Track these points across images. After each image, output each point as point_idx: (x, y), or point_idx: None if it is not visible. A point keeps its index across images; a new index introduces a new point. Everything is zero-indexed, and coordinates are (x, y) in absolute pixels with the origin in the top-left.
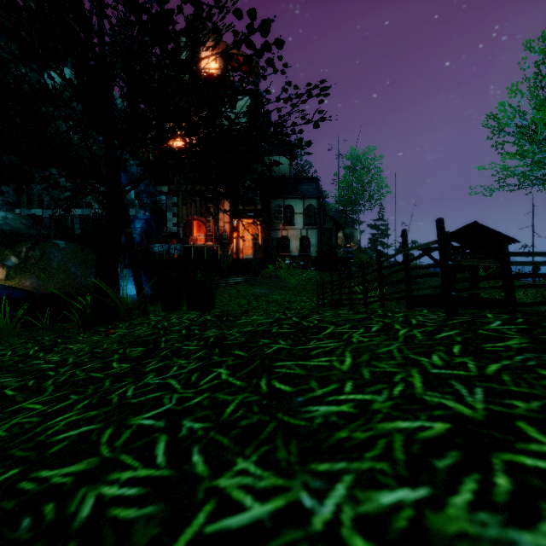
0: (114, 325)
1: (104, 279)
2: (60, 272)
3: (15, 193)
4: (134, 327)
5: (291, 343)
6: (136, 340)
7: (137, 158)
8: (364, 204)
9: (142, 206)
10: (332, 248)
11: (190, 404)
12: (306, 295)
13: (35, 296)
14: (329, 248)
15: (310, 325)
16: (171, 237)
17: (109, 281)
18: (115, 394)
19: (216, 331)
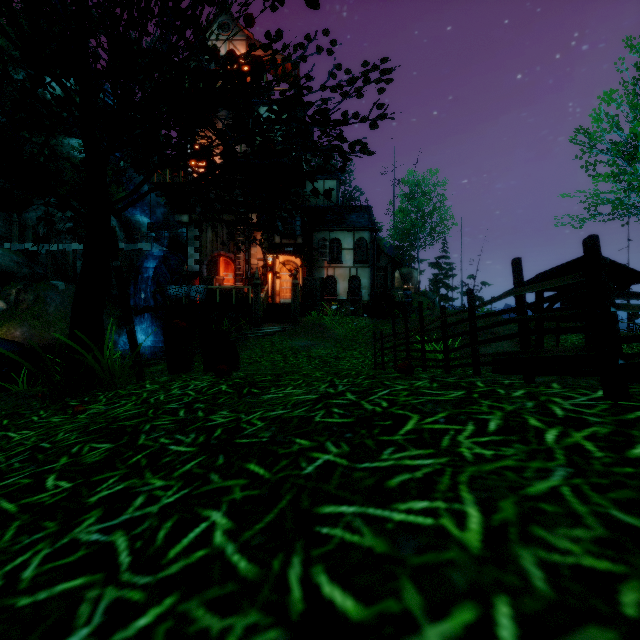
0: (93, 396)
1: (82, 331)
2: (58, 319)
3: (5, 223)
4: (117, 401)
5: (348, 451)
6: (108, 427)
7: (138, 170)
8: (425, 238)
9: (158, 240)
10: (388, 291)
11: (125, 638)
12: (358, 349)
13: (26, 349)
14: (385, 291)
15: (377, 410)
16: (193, 277)
17: (90, 335)
18: (2, 572)
19: (228, 414)
